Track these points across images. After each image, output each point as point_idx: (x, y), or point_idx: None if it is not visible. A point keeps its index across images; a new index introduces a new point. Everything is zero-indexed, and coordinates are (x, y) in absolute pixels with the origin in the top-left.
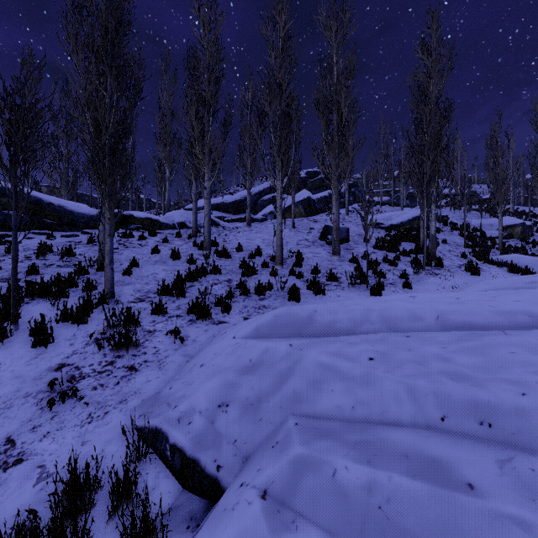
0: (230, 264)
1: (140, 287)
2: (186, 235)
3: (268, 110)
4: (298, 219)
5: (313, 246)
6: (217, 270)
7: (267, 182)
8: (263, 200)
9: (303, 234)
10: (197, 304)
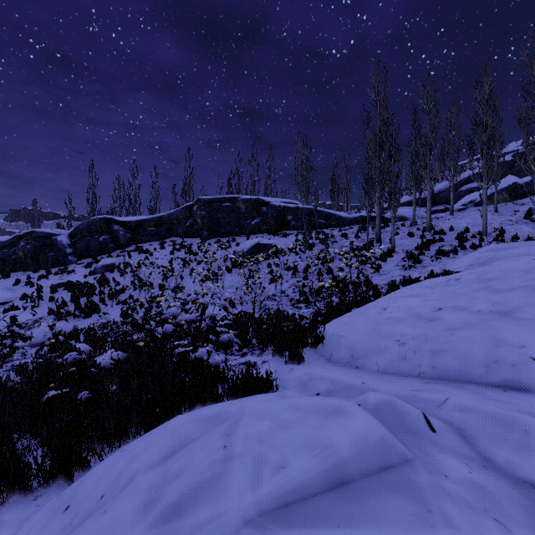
0: (447, 238)
1: (403, 248)
2: (406, 225)
3: (476, 142)
4: (502, 205)
5: (515, 224)
6: (441, 240)
7: (464, 173)
8: (460, 191)
9: (506, 217)
10: (440, 251)
